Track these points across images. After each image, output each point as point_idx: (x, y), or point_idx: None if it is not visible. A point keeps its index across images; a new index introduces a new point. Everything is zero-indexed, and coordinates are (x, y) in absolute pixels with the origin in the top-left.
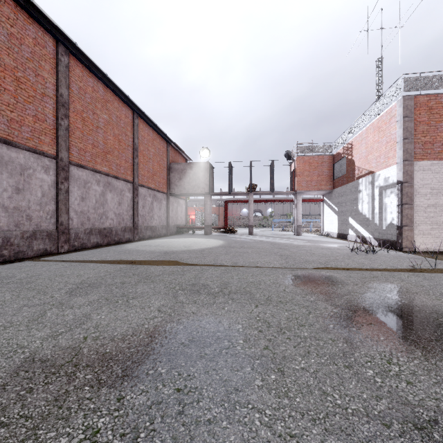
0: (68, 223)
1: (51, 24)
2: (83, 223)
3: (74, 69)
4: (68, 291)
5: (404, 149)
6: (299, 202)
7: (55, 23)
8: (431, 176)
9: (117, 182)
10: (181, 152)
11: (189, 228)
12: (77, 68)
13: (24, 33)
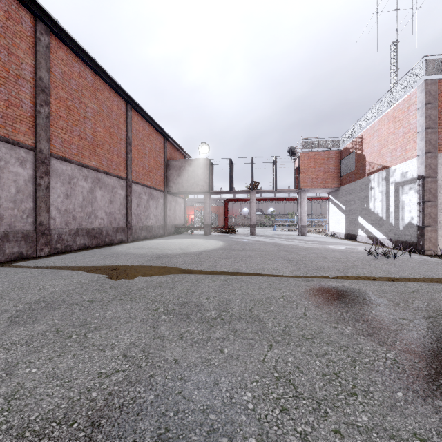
0: (49, 223)
1: None
2: (68, 223)
3: (57, 51)
4: (12, 316)
5: (427, 140)
6: (303, 200)
7: None
8: None
9: (108, 178)
10: (180, 149)
11: (187, 227)
12: (61, 50)
13: None
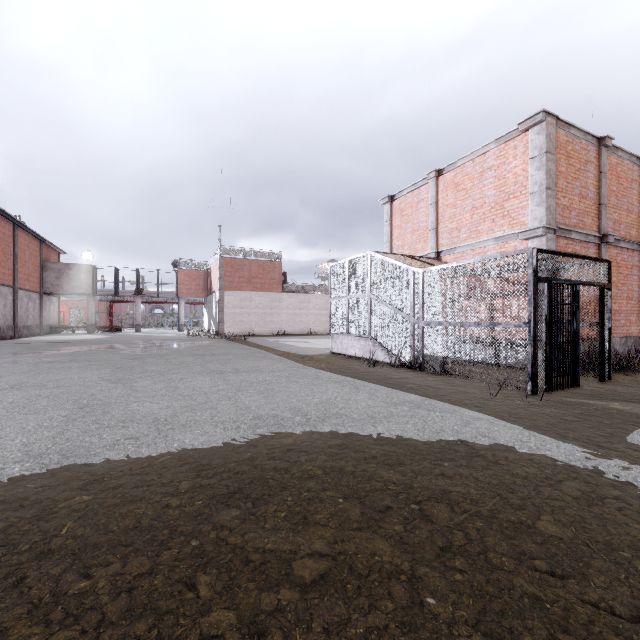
0: None
1: None
2: None
3: None
4: (48, 345)
5: (220, 284)
6: (182, 305)
7: None
8: (233, 299)
9: (3, 288)
10: (55, 248)
11: (66, 327)
12: None
13: None
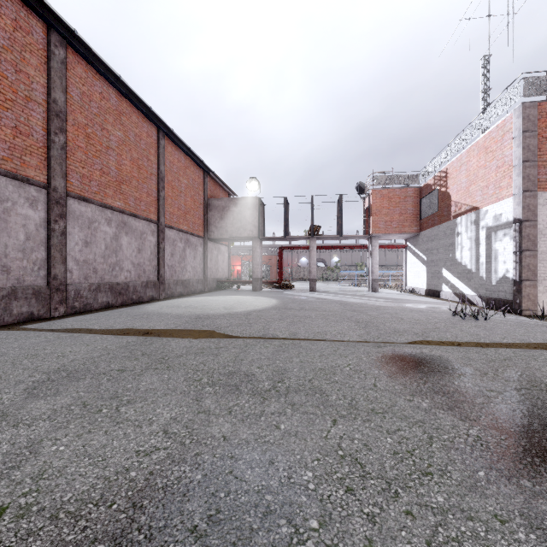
0: (65, 276)
1: (38, 1)
2: (87, 276)
3: (74, 67)
4: (29, 387)
5: (524, 176)
6: (375, 249)
7: None
8: None
9: (136, 222)
10: (223, 185)
11: (232, 282)
12: (79, 66)
13: None
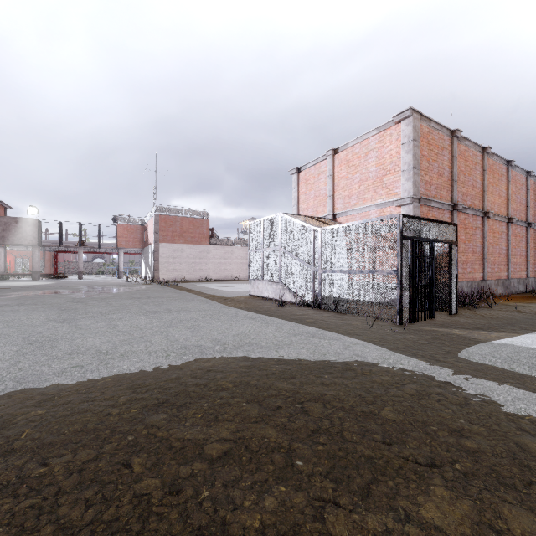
0: None
1: None
2: None
3: None
4: None
5: (155, 237)
6: (121, 255)
7: None
8: (167, 250)
9: None
10: (2, 203)
11: (12, 274)
12: None
13: None
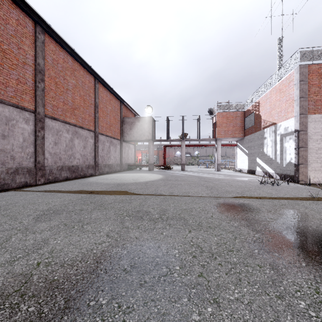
0: (44, 162)
1: (30, 9)
2: (56, 162)
3: (49, 45)
4: (35, 217)
5: (300, 106)
6: (219, 146)
7: (33, 8)
8: (321, 126)
9: (82, 131)
10: (131, 109)
11: (137, 165)
12: (51, 44)
13: (9, 15)
